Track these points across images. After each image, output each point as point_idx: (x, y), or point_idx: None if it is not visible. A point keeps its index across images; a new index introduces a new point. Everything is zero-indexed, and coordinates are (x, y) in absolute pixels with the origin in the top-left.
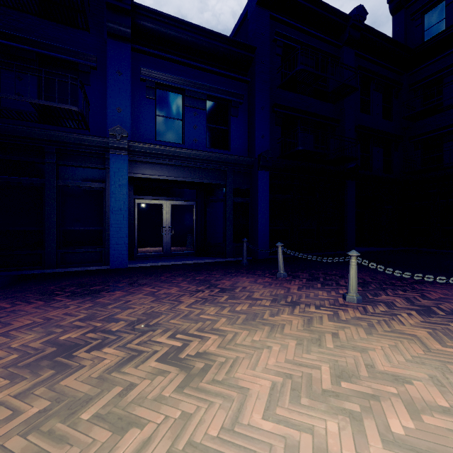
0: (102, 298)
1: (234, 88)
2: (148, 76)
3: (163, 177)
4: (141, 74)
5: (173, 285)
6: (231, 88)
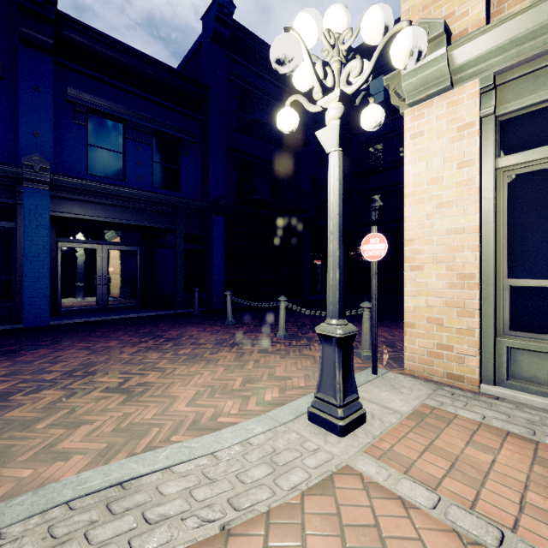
0: (23, 356)
1: (186, 125)
2: (77, 97)
3: (97, 218)
4: (68, 95)
5: (112, 339)
6: (182, 125)
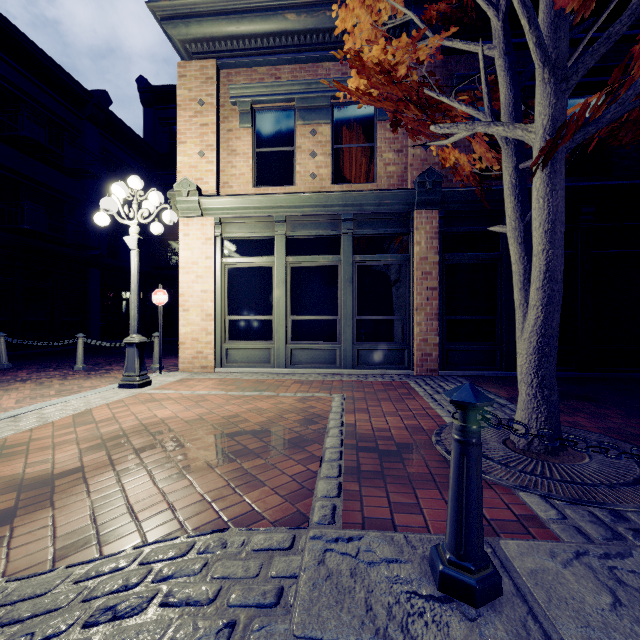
0: None
1: None
2: None
3: None
4: None
5: None
6: None
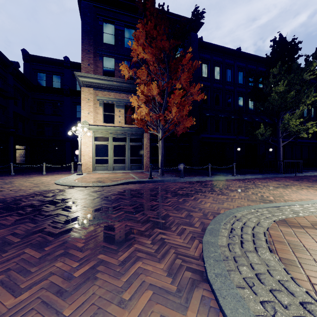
0: None
1: None
2: None
3: None
4: None
5: None
6: None
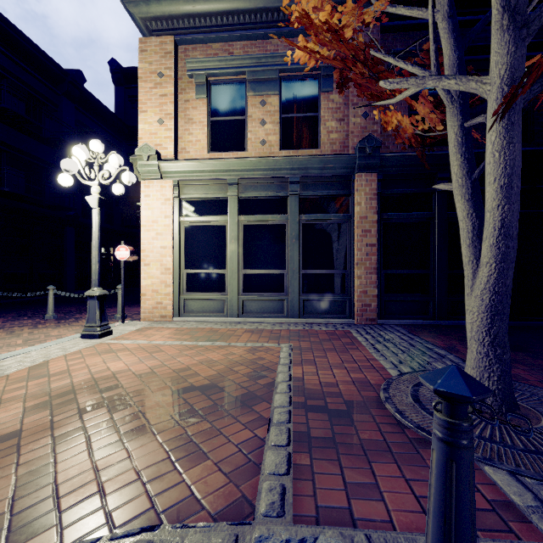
0: None
1: None
2: None
3: None
4: None
5: None
6: None
